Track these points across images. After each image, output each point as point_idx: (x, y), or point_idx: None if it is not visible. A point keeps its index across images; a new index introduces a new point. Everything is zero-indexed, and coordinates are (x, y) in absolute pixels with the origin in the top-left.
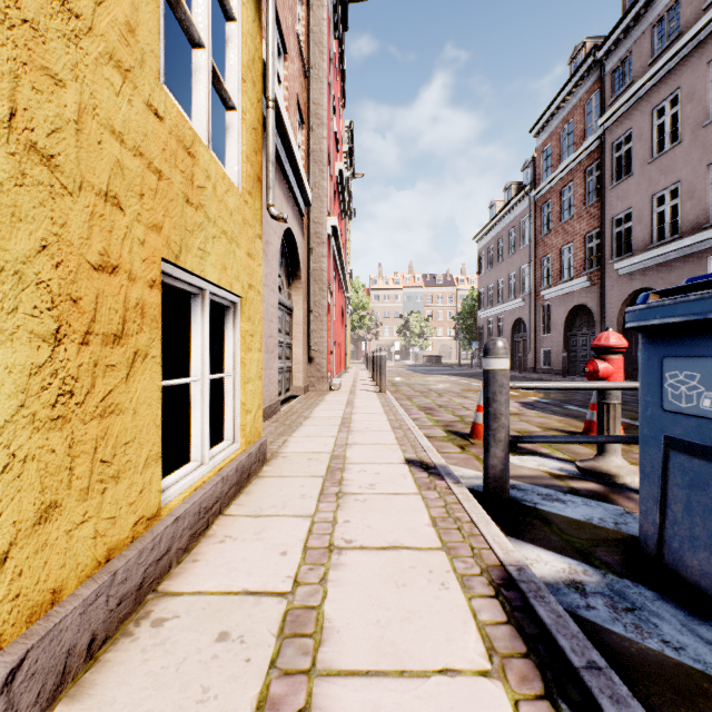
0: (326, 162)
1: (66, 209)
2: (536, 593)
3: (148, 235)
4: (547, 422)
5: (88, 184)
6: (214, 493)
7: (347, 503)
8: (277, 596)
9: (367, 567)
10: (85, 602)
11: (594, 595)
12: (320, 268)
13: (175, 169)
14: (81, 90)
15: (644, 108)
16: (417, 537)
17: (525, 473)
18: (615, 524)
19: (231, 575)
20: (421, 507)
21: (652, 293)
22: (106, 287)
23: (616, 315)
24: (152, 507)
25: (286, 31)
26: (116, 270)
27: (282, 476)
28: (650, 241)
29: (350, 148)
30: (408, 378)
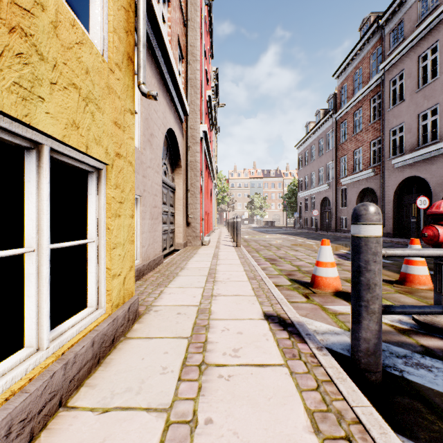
0: (199, 87)
1: None
2: None
3: None
4: None
5: None
6: (45, 390)
7: (210, 383)
8: None
9: None
10: None
11: None
12: (195, 160)
13: None
14: None
15: (413, 56)
16: None
17: None
18: None
19: None
20: (292, 391)
21: None
22: None
23: (393, 194)
24: None
25: None
26: None
27: (148, 338)
28: (417, 145)
29: (216, 84)
30: (254, 236)
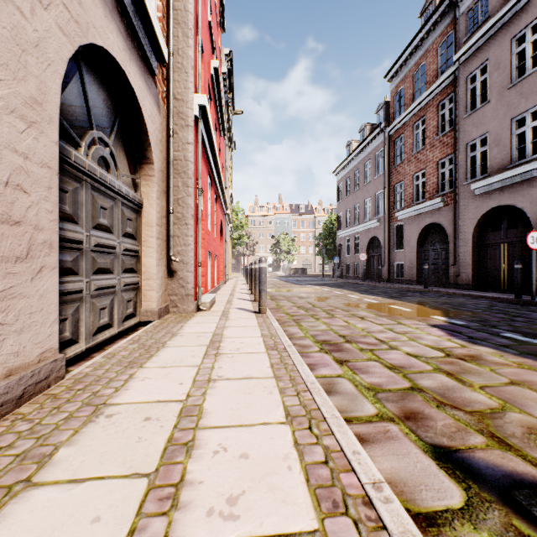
0: (192, 25)
1: None
2: None
3: None
4: None
5: None
6: None
7: None
8: None
9: None
10: None
11: None
12: (185, 158)
13: None
14: None
15: (502, 38)
16: None
17: None
18: None
19: None
20: None
21: None
22: None
23: (472, 231)
24: None
25: None
26: None
27: None
28: (509, 162)
29: (229, 70)
30: (284, 290)
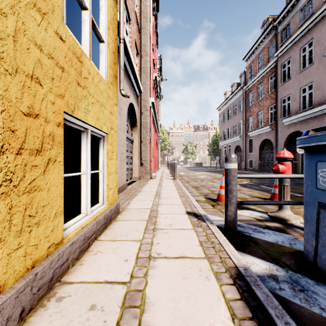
0: (149, 72)
1: (7, 82)
2: (255, 283)
3: (56, 99)
4: (253, 193)
5: (21, 70)
6: (92, 229)
7: (158, 234)
8: (122, 284)
9: (168, 268)
10: (18, 291)
11: (283, 282)
12: (146, 122)
13: (71, 67)
14: (17, 20)
15: (296, 48)
16: (193, 252)
17: (244, 218)
18: (290, 244)
19: (99, 272)
20: (194, 236)
21: (311, 130)
22: (31, 125)
23: (283, 144)
24: (59, 238)
25: (130, 10)
26: (37, 116)
27: (126, 220)
28: (299, 109)
29: (160, 67)
30: (187, 173)
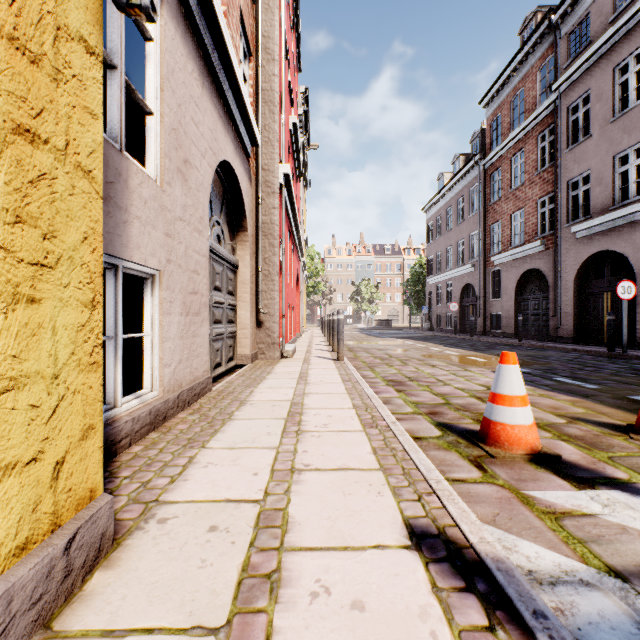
0: (277, 103)
1: None
2: None
3: None
4: (559, 405)
5: None
6: None
7: None
8: None
9: None
10: None
11: None
12: (271, 221)
13: None
14: None
15: (605, 67)
16: None
17: None
18: None
19: None
20: None
21: None
22: None
23: (573, 278)
24: None
25: None
26: None
27: (109, 634)
28: (611, 203)
29: (306, 111)
30: (364, 342)
